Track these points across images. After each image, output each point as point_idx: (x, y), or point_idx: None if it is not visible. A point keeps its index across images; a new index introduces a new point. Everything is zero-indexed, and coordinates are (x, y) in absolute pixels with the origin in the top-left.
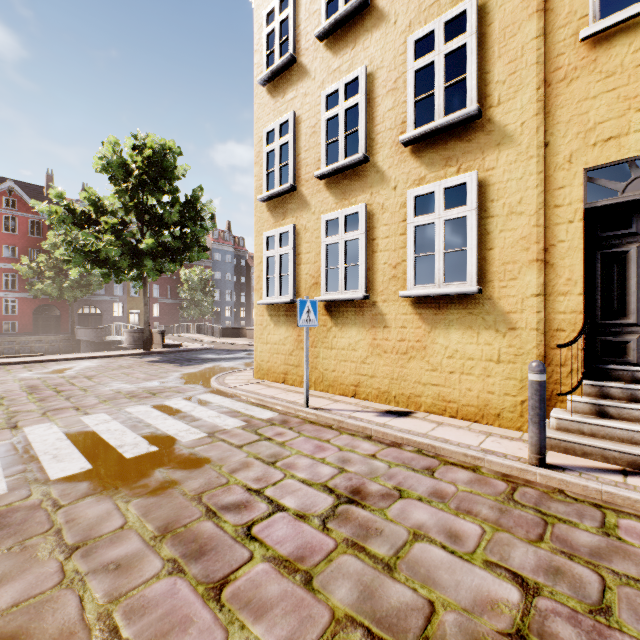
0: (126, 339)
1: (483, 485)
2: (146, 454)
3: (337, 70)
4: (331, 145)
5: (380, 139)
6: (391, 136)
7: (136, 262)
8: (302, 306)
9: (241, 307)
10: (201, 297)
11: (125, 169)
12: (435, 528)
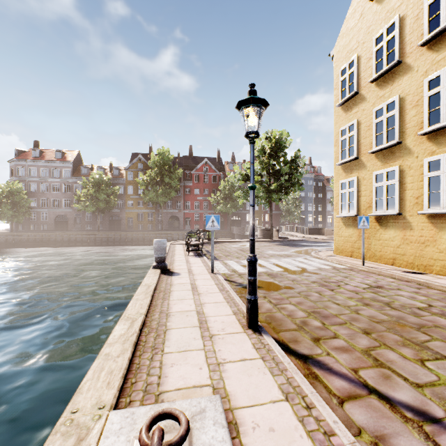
0: (259, 233)
1: (443, 294)
2: (298, 270)
3: (382, 97)
4: (378, 135)
5: (408, 132)
6: (414, 130)
7: (268, 196)
8: (360, 219)
9: (318, 214)
10: (293, 209)
11: (263, 151)
12: (406, 295)
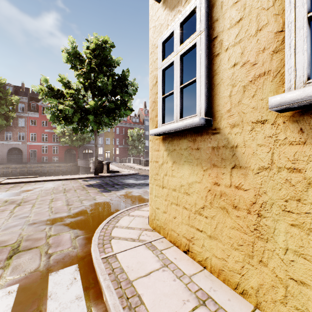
0: (91, 167)
1: None
2: None
3: None
4: None
5: None
6: None
7: (85, 118)
8: None
9: None
10: (137, 144)
11: (79, 59)
12: None
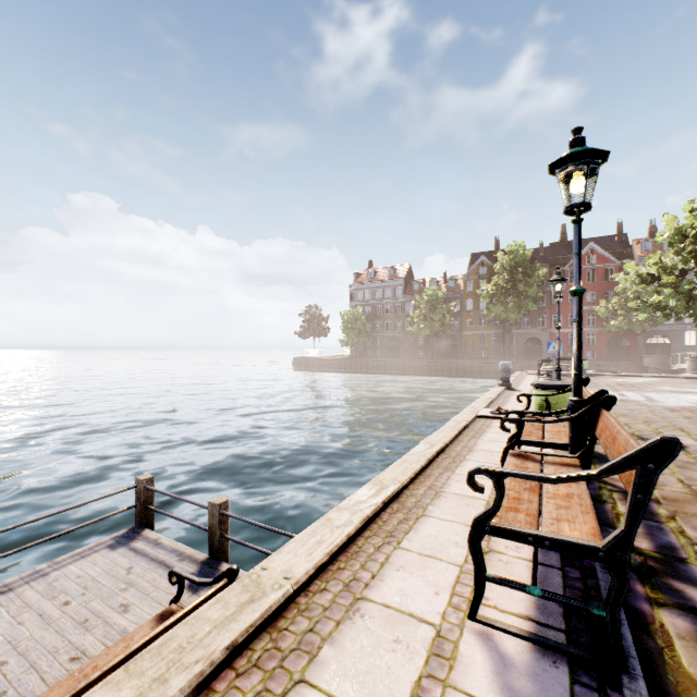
0: (687, 366)
1: None
2: (667, 401)
3: None
4: None
5: None
6: None
7: (690, 305)
8: None
9: None
10: None
11: (681, 234)
12: None
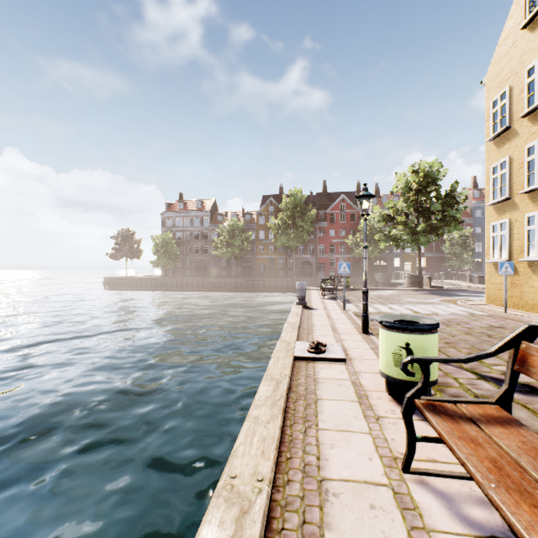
0: (406, 281)
1: None
2: (428, 313)
3: (534, 133)
4: (531, 175)
5: None
6: None
7: (414, 238)
8: (501, 265)
9: None
10: (460, 251)
11: (408, 187)
12: None
